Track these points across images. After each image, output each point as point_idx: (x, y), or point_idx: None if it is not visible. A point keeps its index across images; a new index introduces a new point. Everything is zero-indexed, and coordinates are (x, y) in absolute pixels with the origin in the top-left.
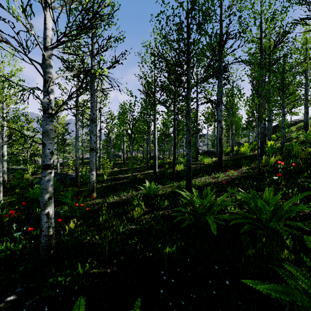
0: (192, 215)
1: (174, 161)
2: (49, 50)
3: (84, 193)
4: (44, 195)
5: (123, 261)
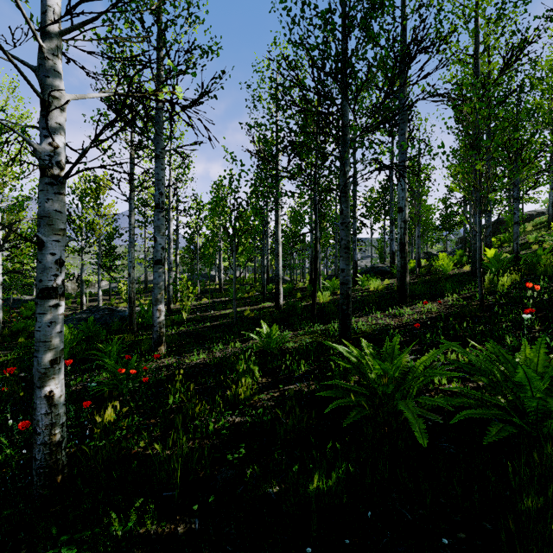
0: (362, 396)
1: (315, 285)
2: (53, 38)
3: (144, 345)
4: (42, 354)
5: (214, 504)
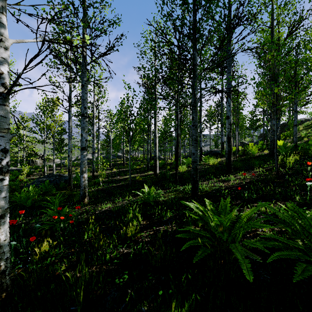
0: (206, 237)
1: (177, 162)
2: None
3: (76, 198)
4: None
5: None
